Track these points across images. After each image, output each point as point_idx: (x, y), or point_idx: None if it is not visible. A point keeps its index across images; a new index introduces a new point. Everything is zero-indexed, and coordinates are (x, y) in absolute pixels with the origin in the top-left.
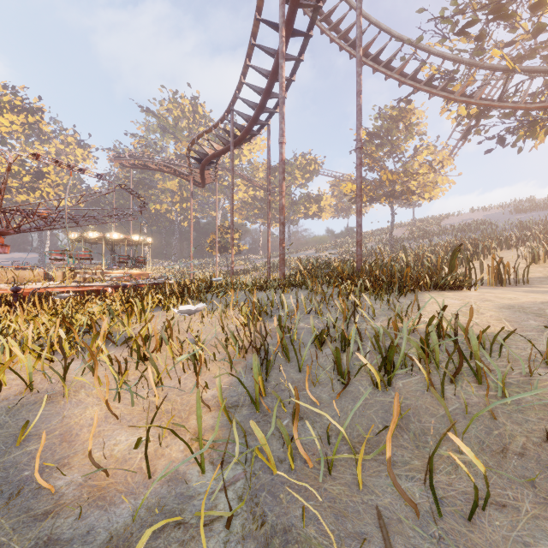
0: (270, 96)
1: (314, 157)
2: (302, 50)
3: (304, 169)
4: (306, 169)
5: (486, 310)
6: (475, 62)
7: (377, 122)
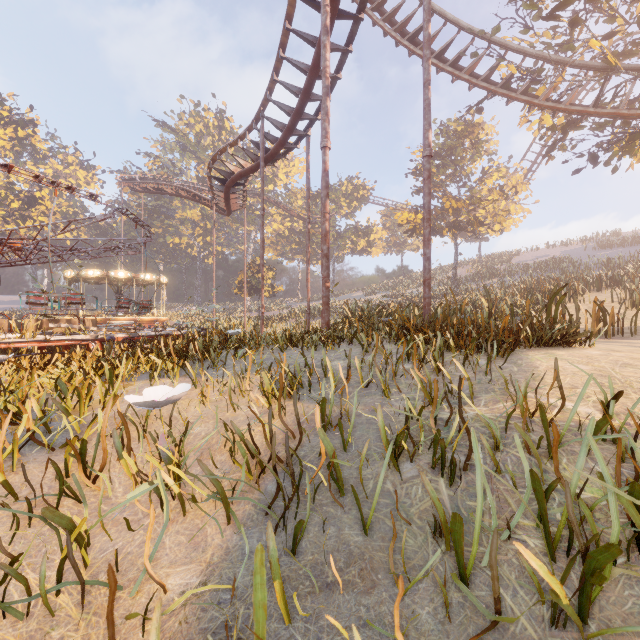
0: (309, 97)
1: (363, 182)
2: (350, 38)
3: (350, 196)
4: (353, 195)
5: None
6: (564, 60)
7: (438, 139)
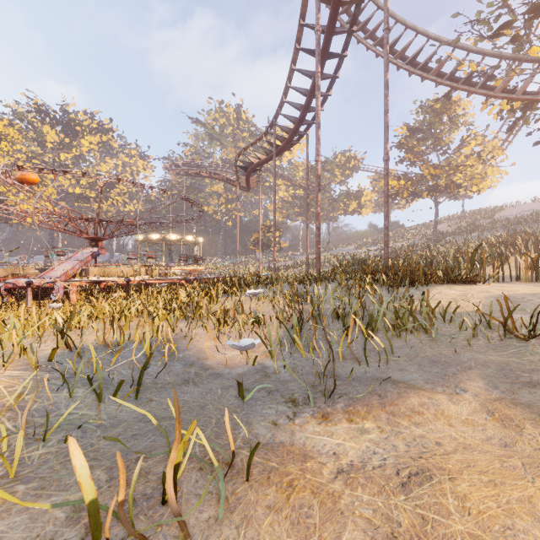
0: (308, 111)
1: (354, 154)
2: (338, 68)
3: (343, 167)
4: (345, 166)
5: (475, 298)
6: (518, 56)
7: (418, 117)
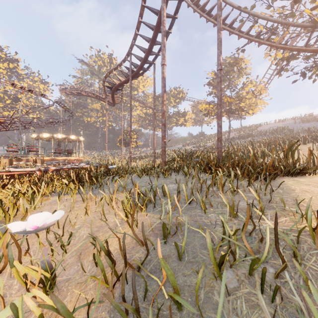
0: (155, 43)
1: (182, 90)
2: (176, 11)
3: (176, 97)
4: (177, 96)
5: None
6: (289, 22)
7: None
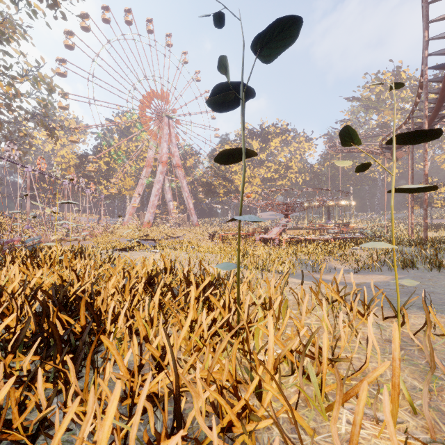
0: (443, 102)
1: None
2: None
3: None
4: None
5: None
6: None
7: None
